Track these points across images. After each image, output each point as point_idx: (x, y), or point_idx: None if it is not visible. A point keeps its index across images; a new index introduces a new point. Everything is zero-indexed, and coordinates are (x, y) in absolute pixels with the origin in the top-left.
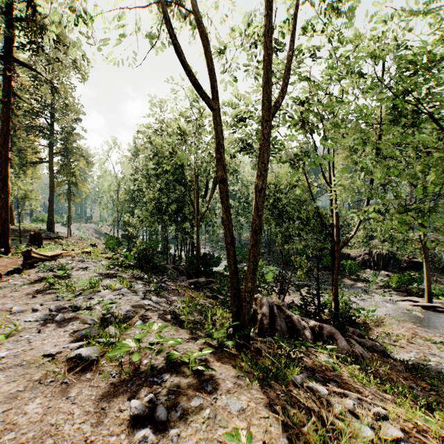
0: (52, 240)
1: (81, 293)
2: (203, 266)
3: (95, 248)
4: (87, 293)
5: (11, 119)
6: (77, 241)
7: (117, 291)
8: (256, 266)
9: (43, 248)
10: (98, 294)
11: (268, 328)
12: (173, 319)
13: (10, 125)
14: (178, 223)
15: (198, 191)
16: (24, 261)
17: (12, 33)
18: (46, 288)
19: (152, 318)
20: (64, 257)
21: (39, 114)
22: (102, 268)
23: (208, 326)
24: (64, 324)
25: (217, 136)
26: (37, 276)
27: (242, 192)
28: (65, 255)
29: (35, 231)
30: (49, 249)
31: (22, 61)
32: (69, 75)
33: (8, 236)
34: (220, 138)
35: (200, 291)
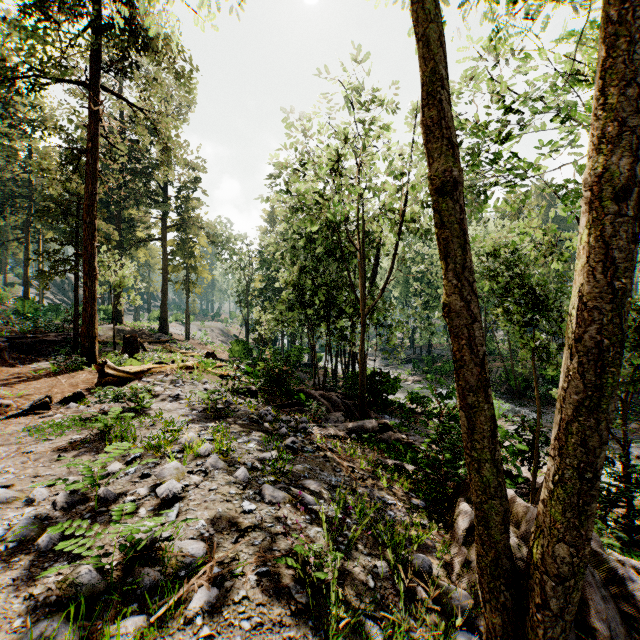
0: (163, 344)
1: (136, 459)
2: (372, 395)
3: (214, 357)
4: (148, 457)
5: (98, 174)
6: (196, 345)
7: (199, 461)
8: (590, 485)
9: (139, 358)
10: (154, 471)
11: (572, 626)
12: (299, 580)
13: (96, 182)
14: (331, 322)
15: (364, 269)
16: (99, 379)
17: (99, 53)
18: (86, 441)
19: (245, 578)
20: (153, 374)
21: (149, 176)
22: (201, 398)
23: (395, 606)
24: (47, 562)
25: (427, 55)
26: (99, 408)
27: (433, 272)
28: (156, 371)
29: (144, 332)
30: (141, 360)
31: (112, 91)
32: (186, 120)
33: (93, 339)
34: (438, 59)
35: (367, 448)
